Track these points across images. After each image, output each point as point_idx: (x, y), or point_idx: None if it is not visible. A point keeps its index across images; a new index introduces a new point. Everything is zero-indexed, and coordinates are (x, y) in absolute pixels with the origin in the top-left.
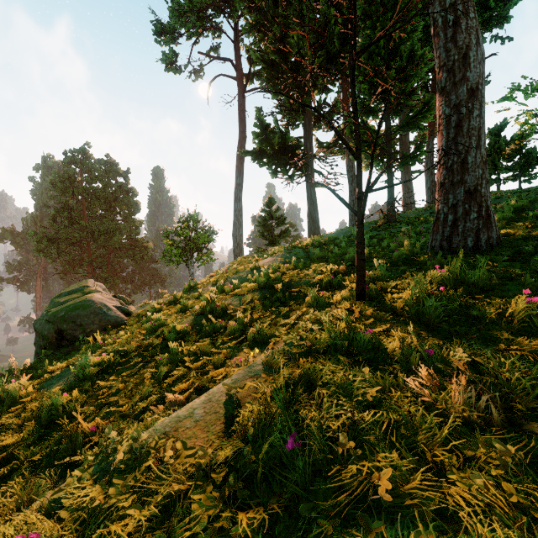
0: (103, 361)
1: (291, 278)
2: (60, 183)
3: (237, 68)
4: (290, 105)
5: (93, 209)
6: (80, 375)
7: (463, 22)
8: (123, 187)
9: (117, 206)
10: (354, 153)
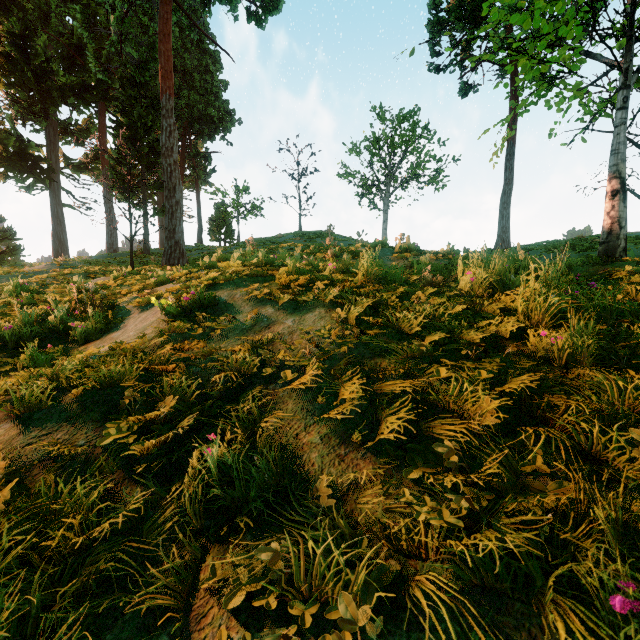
0: None
1: (86, 271)
2: None
3: None
4: (28, 105)
5: None
6: None
7: (174, 173)
8: None
9: None
10: (130, 221)
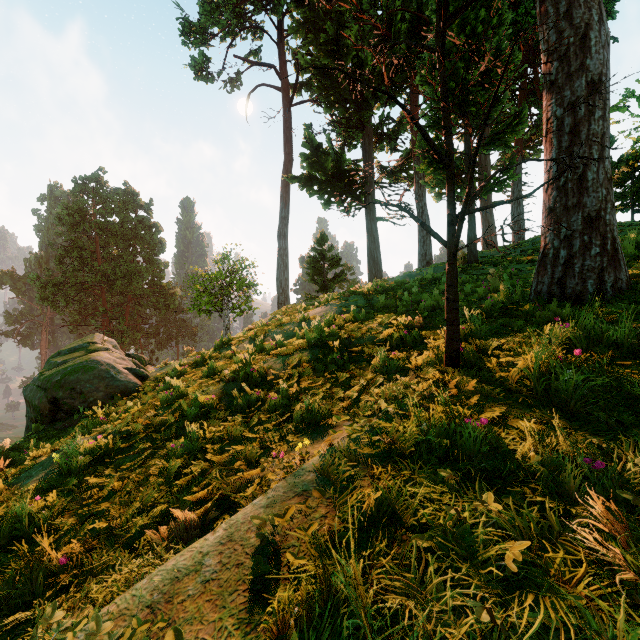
0: (99, 446)
1: (350, 333)
2: (68, 217)
3: (282, 76)
4: (346, 121)
5: (109, 248)
6: (64, 467)
7: None
8: (144, 222)
9: (137, 244)
10: (444, 158)
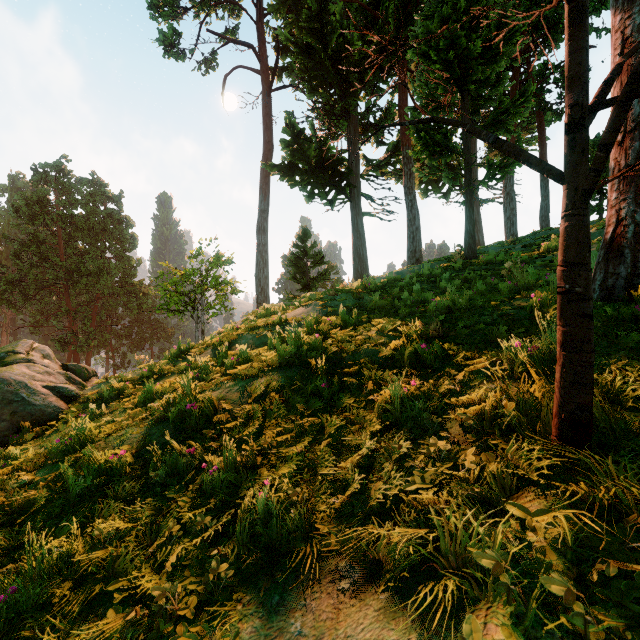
0: None
1: (341, 346)
2: (25, 207)
3: (261, 58)
4: (330, 108)
5: (74, 243)
6: None
7: None
8: (113, 215)
9: (106, 239)
10: None
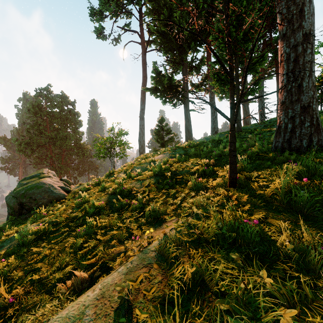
0: (40, 229)
1: (176, 168)
2: (32, 109)
3: (141, 37)
4: (174, 60)
5: (53, 125)
6: (20, 242)
7: None
8: (71, 111)
9: (68, 123)
10: (228, 72)
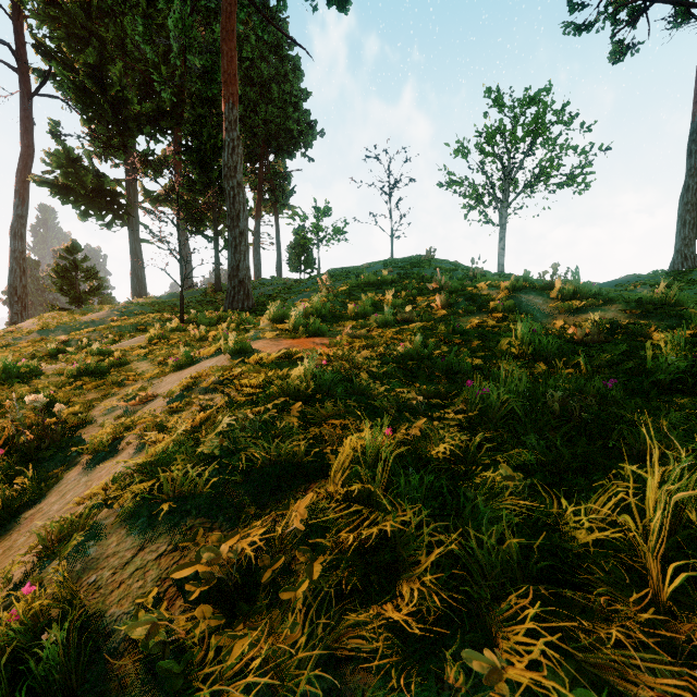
0: None
1: (138, 321)
2: None
3: (19, 58)
4: (108, 139)
5: None
6: None
7: (238, 198)
8: None
9: None
10: (179, 261)
